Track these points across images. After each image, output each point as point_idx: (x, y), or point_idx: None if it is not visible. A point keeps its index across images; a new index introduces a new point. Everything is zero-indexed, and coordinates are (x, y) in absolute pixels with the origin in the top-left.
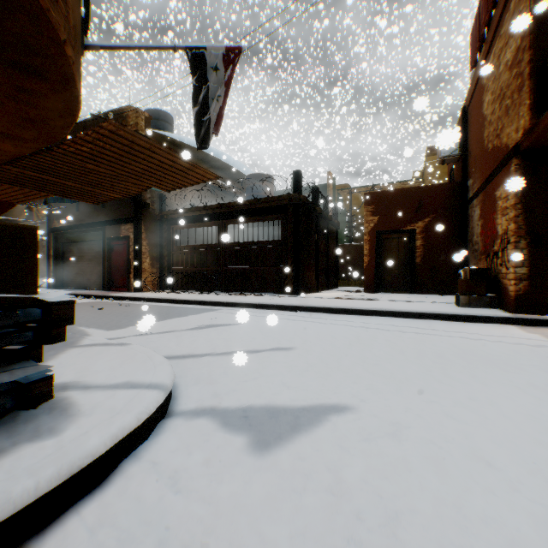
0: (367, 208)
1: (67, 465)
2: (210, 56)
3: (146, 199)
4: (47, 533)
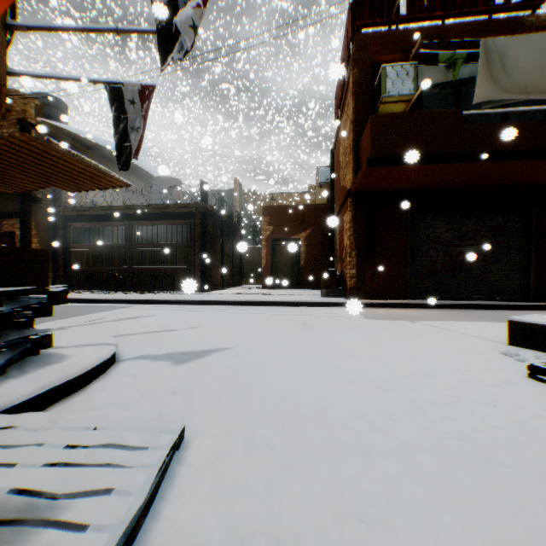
0: (265, 218)
1: (83, 367)
2: (127, 90)
3: (38, 194)
4: (79, 394)
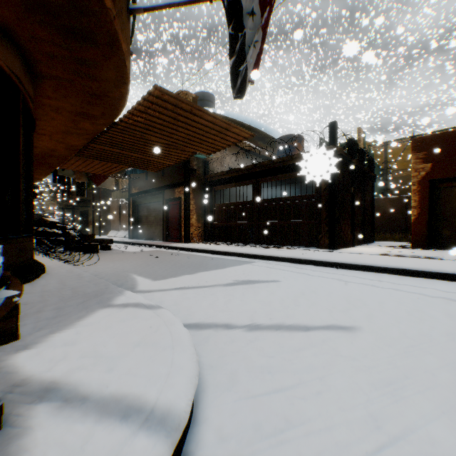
0: (415, 155)
1: None
2: (246, 1)
3: (193, 166)
4: None
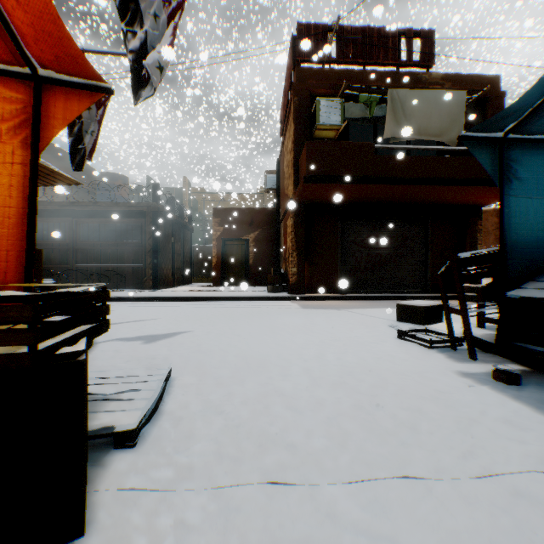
0: (215, 220)
1: None
2: None
3: None
4: None
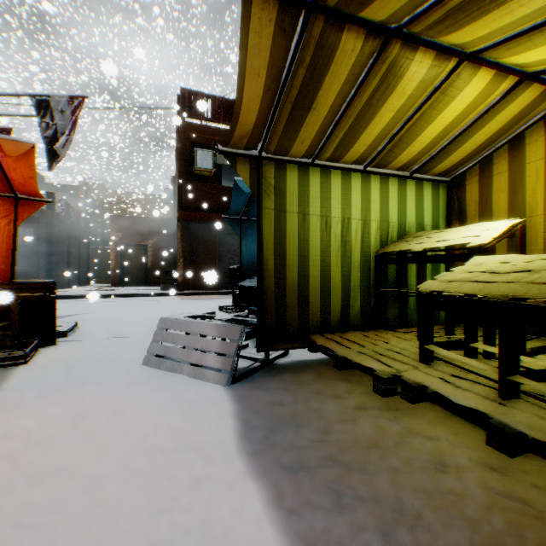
0: (114, 226)
1: None
2: None
3: None
4: None
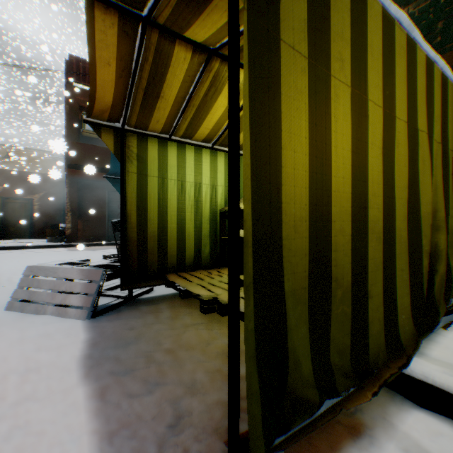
0: None
1: None
2: None
3: None
4: None
